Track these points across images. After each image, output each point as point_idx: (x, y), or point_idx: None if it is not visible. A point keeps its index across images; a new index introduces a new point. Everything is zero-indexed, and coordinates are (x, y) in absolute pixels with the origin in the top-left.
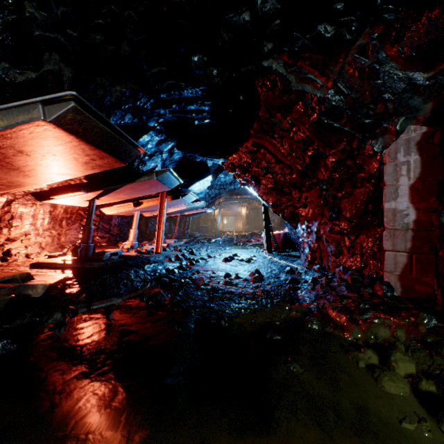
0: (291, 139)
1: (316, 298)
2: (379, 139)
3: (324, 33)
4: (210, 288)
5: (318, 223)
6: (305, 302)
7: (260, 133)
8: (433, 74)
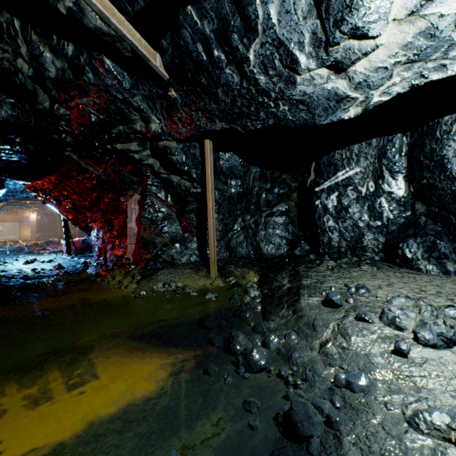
0: (84, 185)
1: (97, 270)
2: (126, 196)
3: (96, 155)
4: (24, 276)
5: (103, 232)
6: (90, 272)
7: (62, 176)
8: (139, 180)
